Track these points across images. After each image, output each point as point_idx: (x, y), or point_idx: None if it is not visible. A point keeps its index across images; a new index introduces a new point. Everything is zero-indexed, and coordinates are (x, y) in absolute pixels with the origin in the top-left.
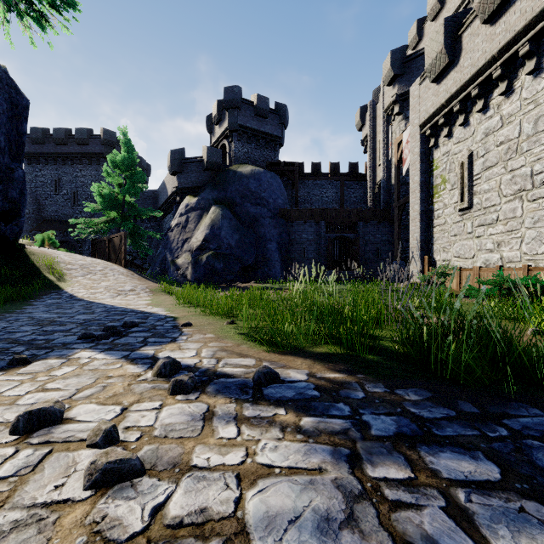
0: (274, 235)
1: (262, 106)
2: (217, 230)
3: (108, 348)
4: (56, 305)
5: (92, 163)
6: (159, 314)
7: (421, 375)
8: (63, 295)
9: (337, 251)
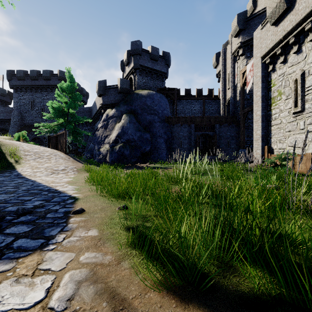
0: (162, 133)
1: (154, 53)
2: (125, 130)
3: None
4: None
5: (52, 91)
6: (65, 194)
7: None
8: (13, 173)
9: (201, 143)
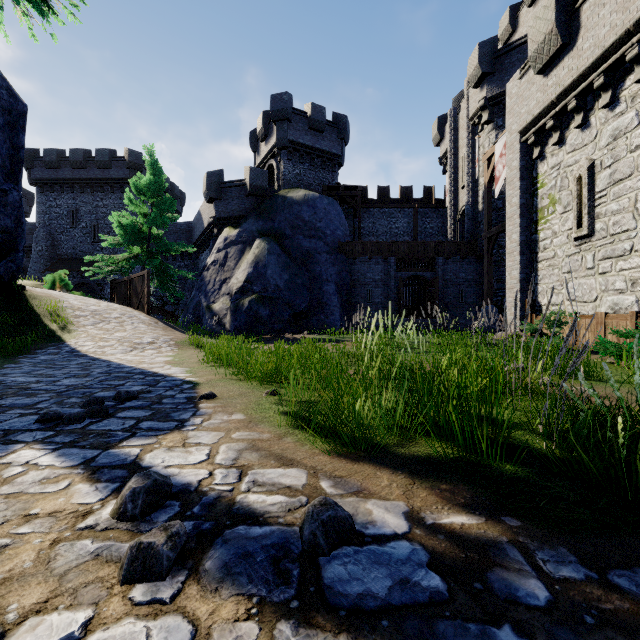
0: (333, 274)
1: (317, 117)
2: (262, 269)
3: (69, 443)
4: (47, 363)
5: (115, 190)
6: (175, 378)
7: (632, 521)
8: (63, 349)
9: (410, 294)
